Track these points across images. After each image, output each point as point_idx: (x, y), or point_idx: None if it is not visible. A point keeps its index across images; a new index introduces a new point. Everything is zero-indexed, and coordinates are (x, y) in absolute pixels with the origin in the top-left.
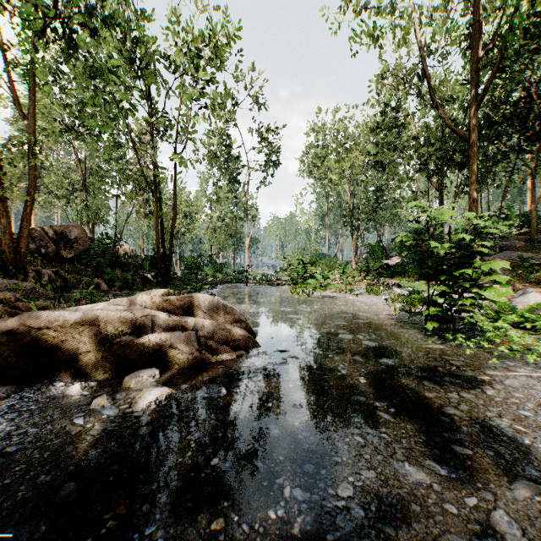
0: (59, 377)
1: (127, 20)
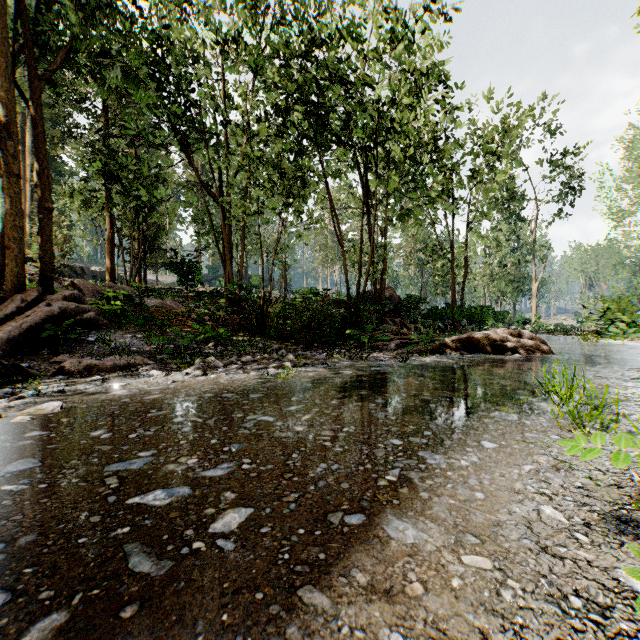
0: (479, 352)
1: None
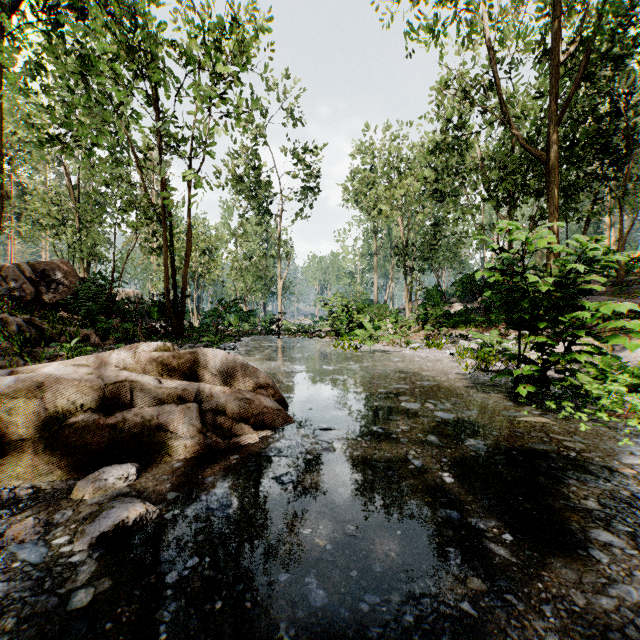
0: None
1: (127, 4)
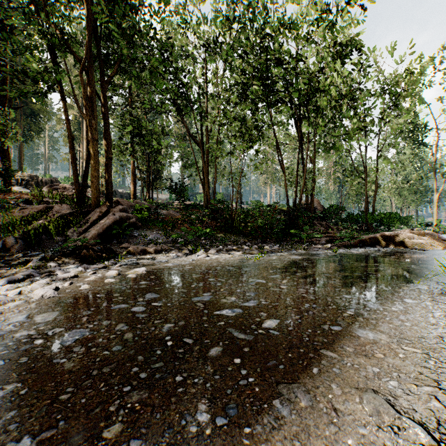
0: (390, 247)
1: None
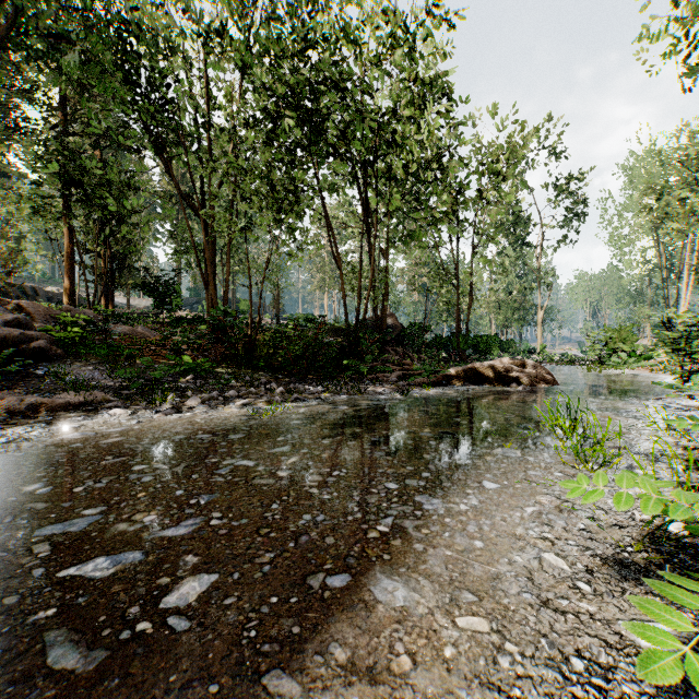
0: (484, 384)
1: None
